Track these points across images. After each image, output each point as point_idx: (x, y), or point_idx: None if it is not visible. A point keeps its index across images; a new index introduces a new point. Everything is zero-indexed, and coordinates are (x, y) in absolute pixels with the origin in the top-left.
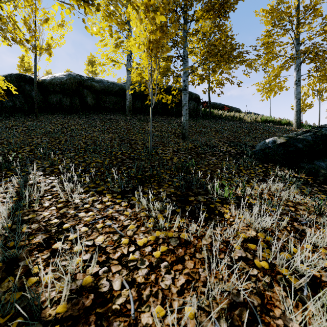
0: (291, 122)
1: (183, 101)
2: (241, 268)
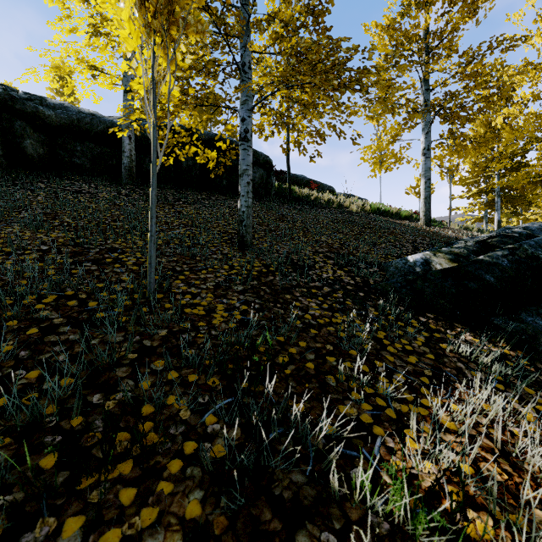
0: None
1: (240, 165)
2: None
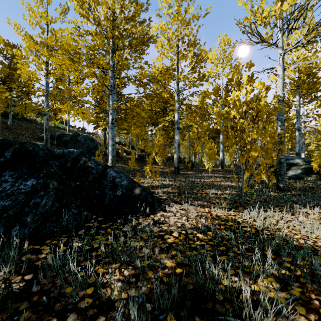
0: (76, 129)
1: (9, 117)
2: None
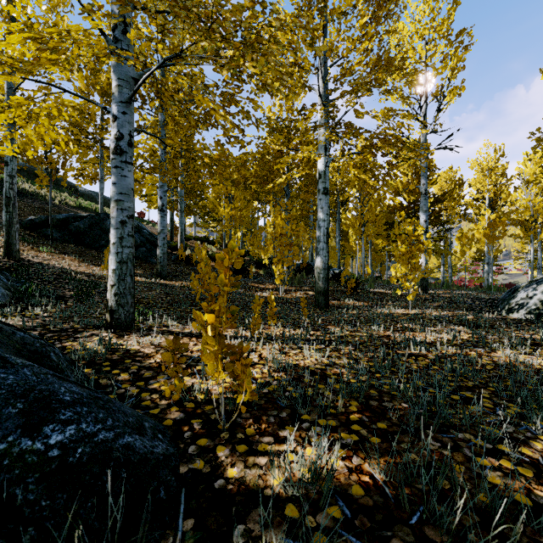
0: None
1: None
2: None
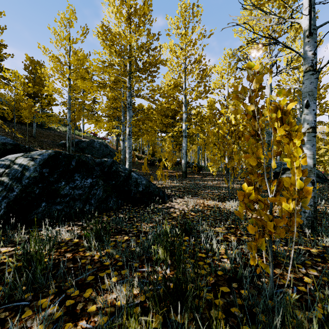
0: (89, 134)
1: (34, 126)
2: None
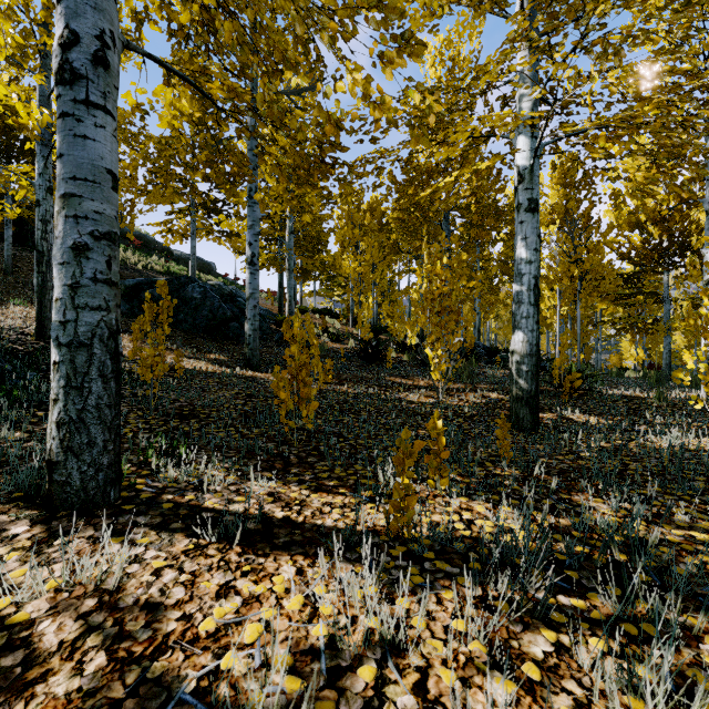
0: (221, 279)
1: (5, 236)
2: (2, 312)
